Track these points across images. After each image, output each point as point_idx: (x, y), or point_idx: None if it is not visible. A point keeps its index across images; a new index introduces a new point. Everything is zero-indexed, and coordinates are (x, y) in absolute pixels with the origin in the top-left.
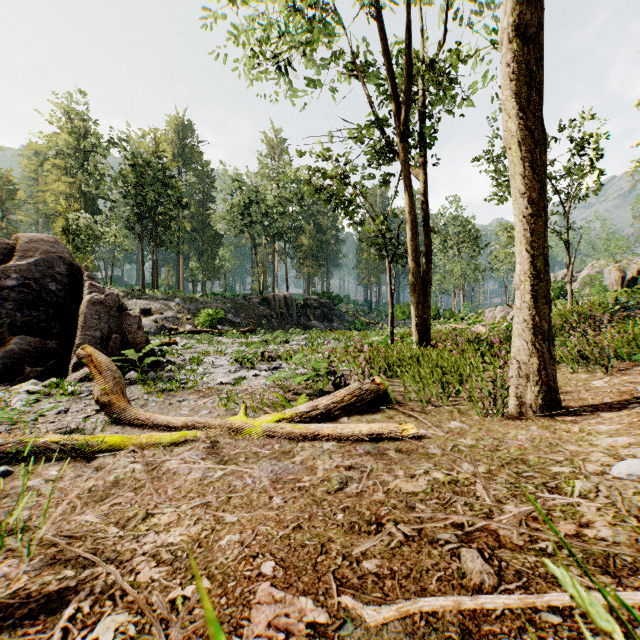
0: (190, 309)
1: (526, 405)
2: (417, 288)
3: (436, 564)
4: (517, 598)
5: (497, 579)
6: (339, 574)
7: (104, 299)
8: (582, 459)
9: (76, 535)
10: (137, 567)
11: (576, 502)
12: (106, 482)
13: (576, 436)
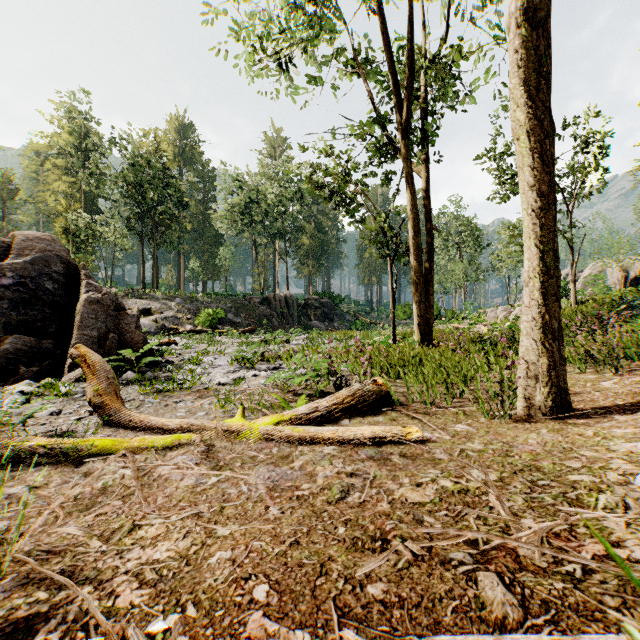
0: (190, 309)
1: (535, 407)
2: (419, 287)
3: (450, 590)
4: (549, 639)
5: (522, 612)
6: (341, 601)
7: (101, 298)
8: (601, 466)
9: (55, 550)
10: (117, 589)
11: (602, 517)
12: (93, 489)
13: (591, 440)
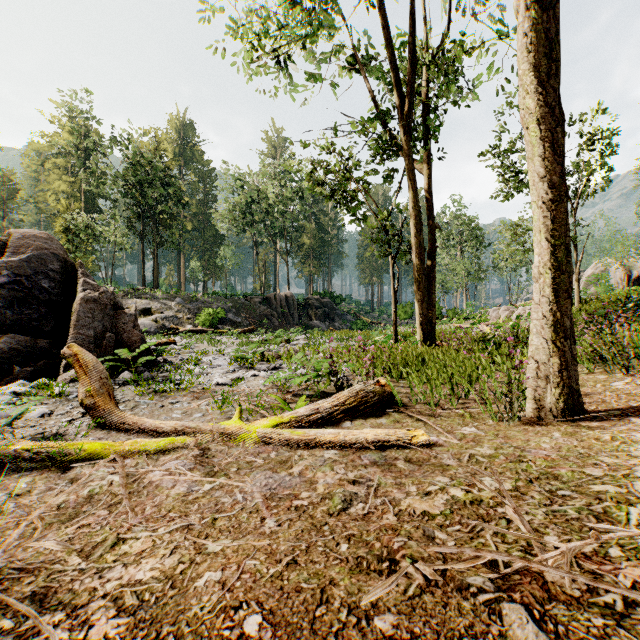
0: (190, 308)
1: (545, 409)
2: (421, 286)
3: (470, 625)
4: None
5: None
6: (344, 637)
7: (98, 297)
8: (624, 474)
9: (29, 567)
10: (92, 616)
11: (637, 535)
12: (79, 497)
13: (609, 445)
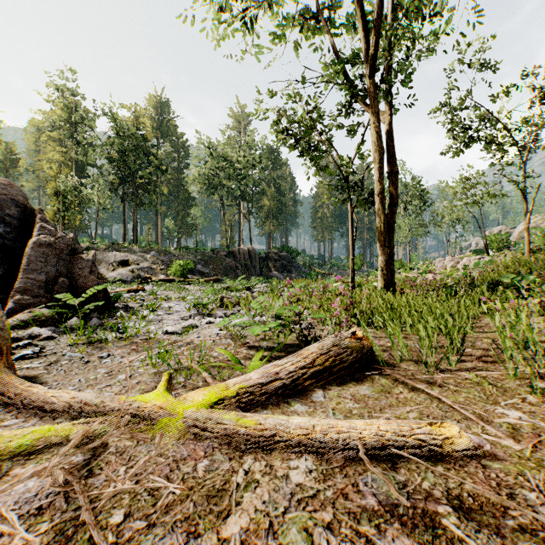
0: (164, 260)
1: None
2: (382, 231)
3: None
4: None
5: None
6: None
7: (53, 241)
8: None
9: None
10: None
11: None
12: None
13: None
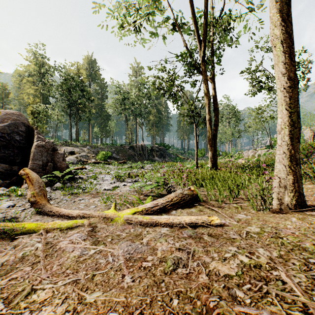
0: (94, 151)
1: (284, 204)
2: (211, 139)
3: None
4: None
5: None
6: None
7: (44, 144)
8: None
9: None
10: None
11: None
12: (16, 258)
13: None
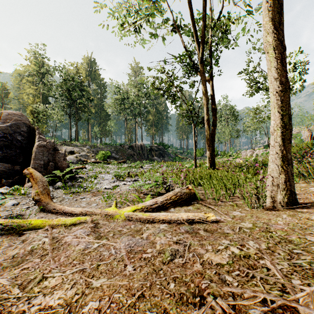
0: (93, 151)
1: (277, 202)
2: (209, 139)
3: None
4: None
5: None
6: None
7: (46, 144)
8: None
9: None
10: None
11: None
12: (25, 251)
13: None
